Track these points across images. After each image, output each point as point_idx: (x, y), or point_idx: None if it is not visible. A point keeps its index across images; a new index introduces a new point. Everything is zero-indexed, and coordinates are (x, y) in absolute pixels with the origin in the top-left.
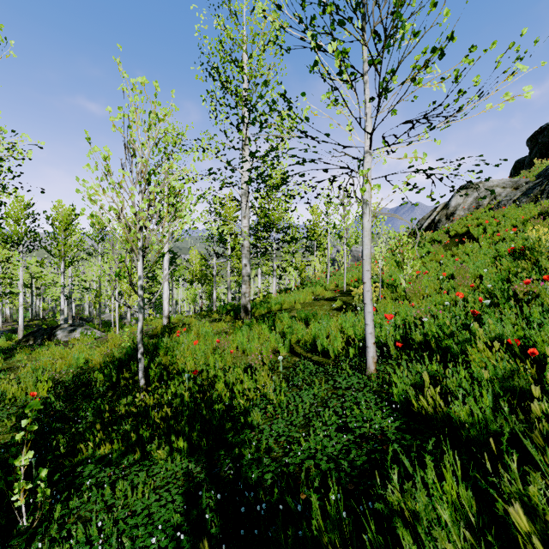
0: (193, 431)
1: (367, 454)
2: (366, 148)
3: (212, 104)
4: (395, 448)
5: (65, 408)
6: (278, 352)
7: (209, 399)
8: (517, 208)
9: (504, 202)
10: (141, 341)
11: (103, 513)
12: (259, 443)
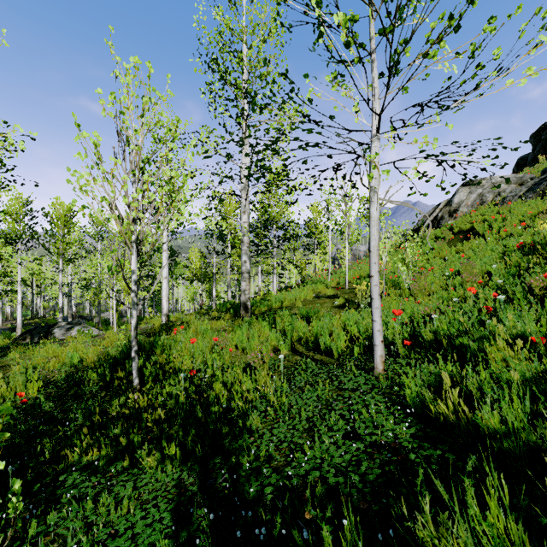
0: (187, 436)
1: (380, 465)
2: (374, 132)
3: (211, 97)
4: (412, 459)
5: (55, 409)
6: (278, 350)
7: (206, 400)
8: (523, 204)
9: (510, 197)
10: (134, 339)
11: (83, 531)
12: (258, 450)
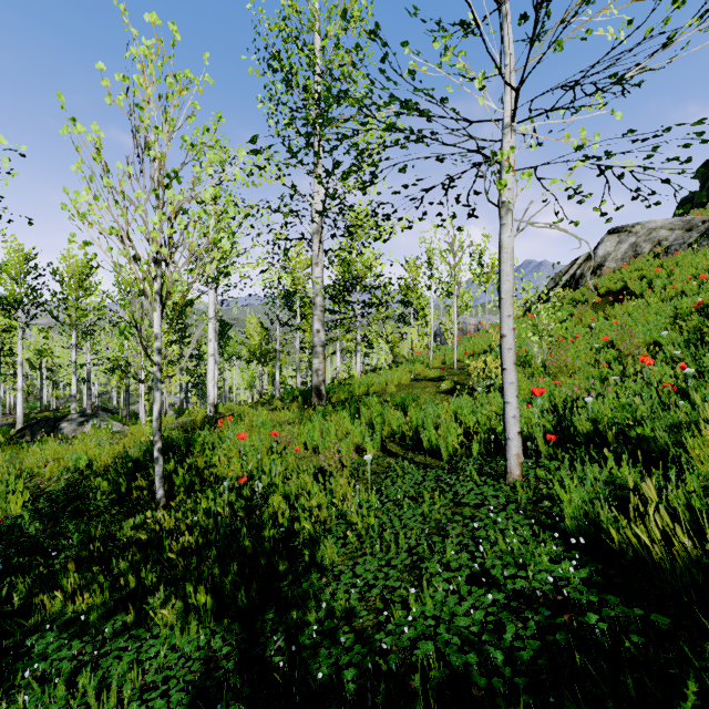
0: (226, 575)
1: (534, 631)
2: (507, 120)
3: (271, 107)
4: (592, 623)
5: (43, 533)
6: (364, 450)
7: (259, 520)
8: (696, 254)
9: (676, 246)
10: (158, 432)
11: None
12: (333, 598)
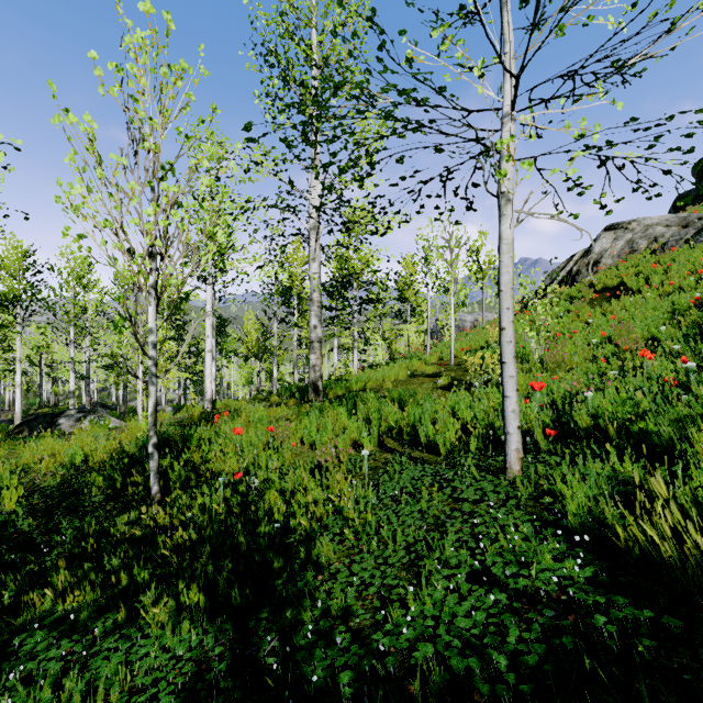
0: (220, 573)
1: (538, 632)
2: (506, 109)
3: (268, 102)
4: (599, 625)
5: (37, 529)
6: (361, 446)
7: (254, 516)
8: (693, 250)
9: (672, 242)
10: (153, 427)
11: None
12: (329, 597)
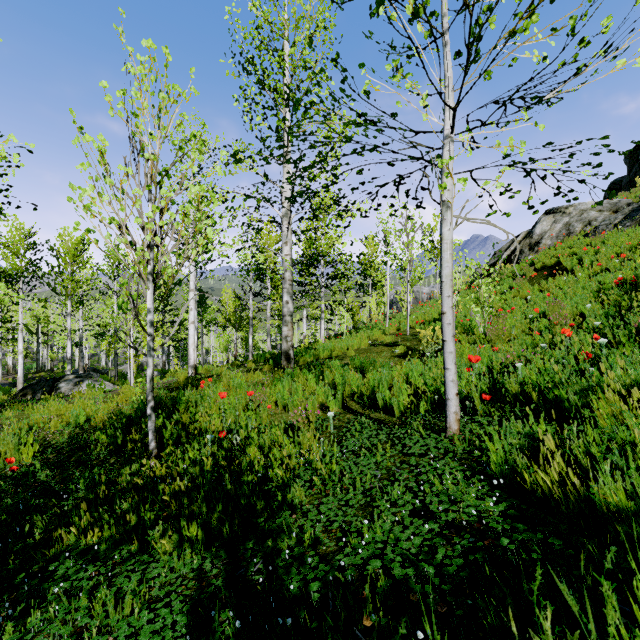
0: (212, 513)
1: (461, 553)
2: (446, 132)
3: (246, 105)
4: (504, 545)
5: (53, 479)
6: (327, 407)
7: (238, 468)
8: (620, 234)
9: (603, 226)
10: (150, 393)
11: (72, 638)
12: (302, 531)
